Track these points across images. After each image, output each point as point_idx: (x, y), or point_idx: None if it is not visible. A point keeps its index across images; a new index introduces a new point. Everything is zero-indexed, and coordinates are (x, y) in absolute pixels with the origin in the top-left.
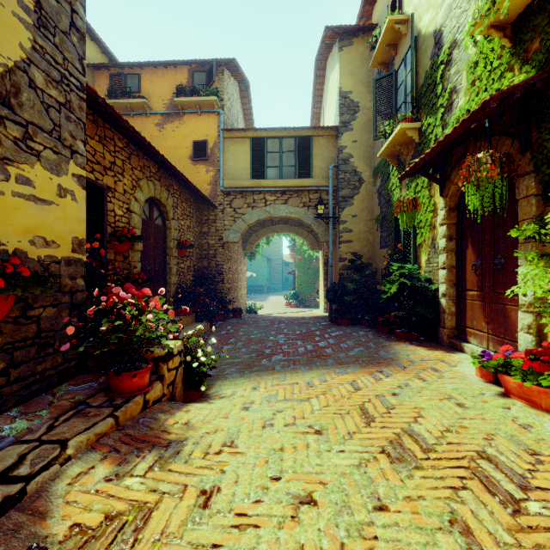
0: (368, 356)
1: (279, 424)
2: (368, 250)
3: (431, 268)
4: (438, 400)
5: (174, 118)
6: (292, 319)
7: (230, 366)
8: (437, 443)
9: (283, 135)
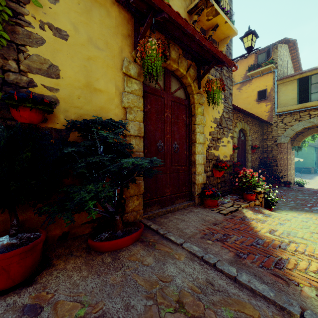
0: None
1: (310, 222)
2: None
3: None
4: None
5: (246, 82)
6: None
7: (284, 206)
8: None
9: None
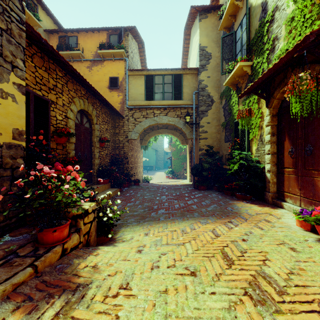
0: (220, 210)
1: (163, 265)
2: (217, 144)
3: (259, 154)
4: (276, 245)
5: (98, 63)
6: (170, 186)
7: (131, 217)
8: (287, 286)
9: (164, 73)
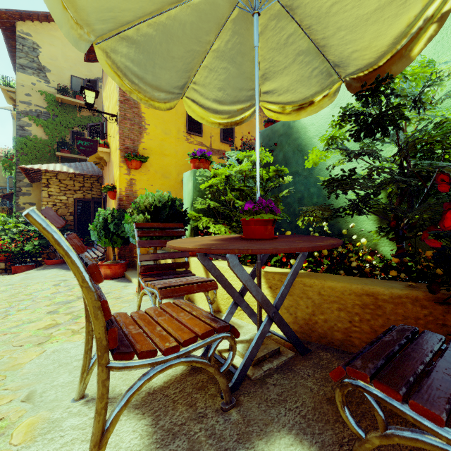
0: None
1: None
2: None
3: None
4: None
5: None
6: None
7: None
8: None
9: None
